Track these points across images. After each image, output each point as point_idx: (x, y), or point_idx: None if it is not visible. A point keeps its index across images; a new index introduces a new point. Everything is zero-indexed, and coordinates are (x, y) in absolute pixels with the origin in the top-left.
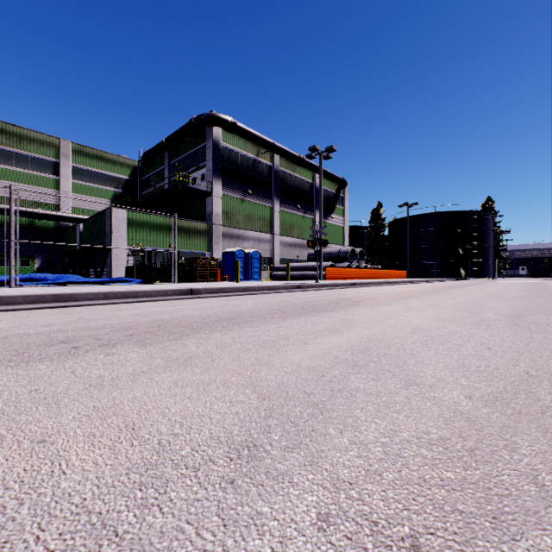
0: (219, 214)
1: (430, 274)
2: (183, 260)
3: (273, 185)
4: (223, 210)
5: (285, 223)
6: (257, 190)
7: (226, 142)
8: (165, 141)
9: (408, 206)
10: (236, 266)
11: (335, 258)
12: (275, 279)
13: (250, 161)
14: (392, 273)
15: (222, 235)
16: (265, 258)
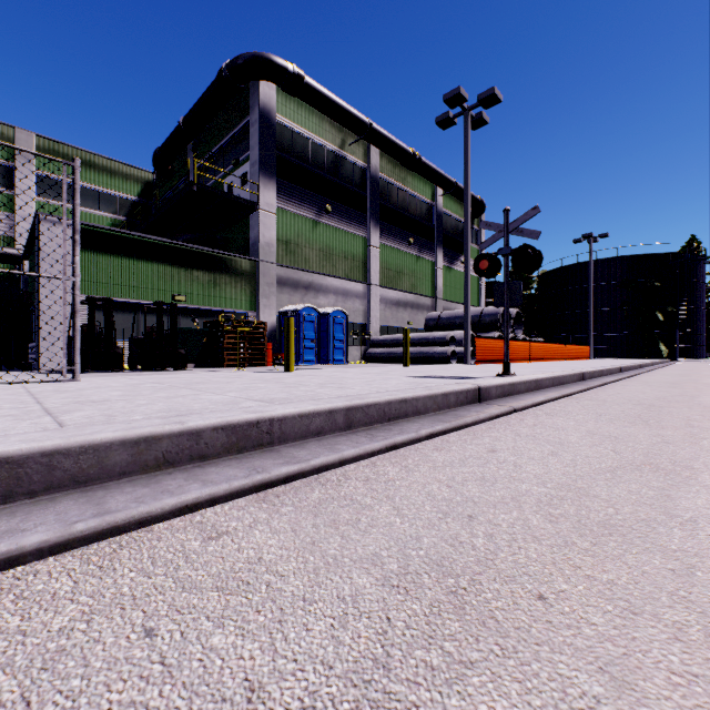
0: (272, 243)
1: (609, 353)
2: (202, 325)
3: (369, 201)
4: (281, 238)
5: (389, 267)
6: (341, 206)
7: (285, 117)
8: (182, 123)
9: (590, 240)
10: (285, 332)
11: (475, 324)
12: (372, 361)
13: (329, 156)
14: (573, 351)
15: (277, 281)
16: (355, 324)
